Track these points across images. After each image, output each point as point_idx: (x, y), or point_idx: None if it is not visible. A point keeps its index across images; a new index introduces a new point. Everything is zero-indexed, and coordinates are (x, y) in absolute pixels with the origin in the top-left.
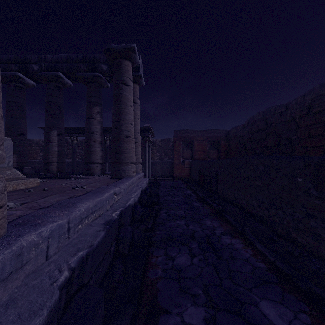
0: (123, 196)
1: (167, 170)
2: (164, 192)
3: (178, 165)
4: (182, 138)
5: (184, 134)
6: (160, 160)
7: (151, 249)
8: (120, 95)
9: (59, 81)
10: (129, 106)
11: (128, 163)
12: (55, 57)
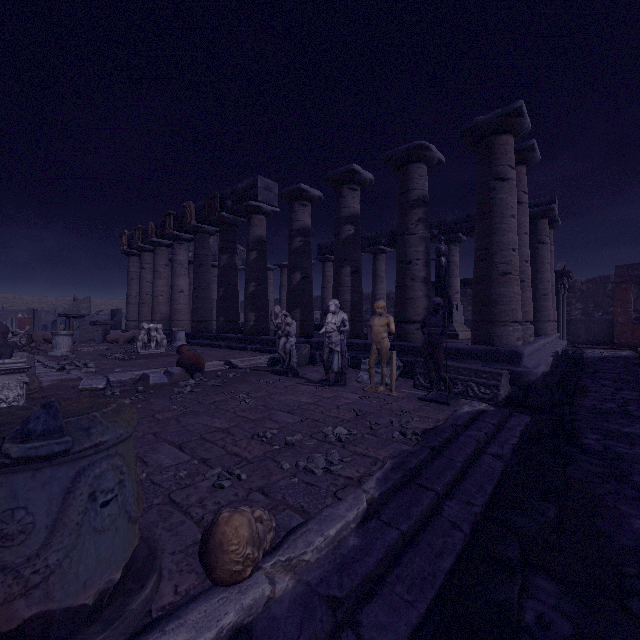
0: (549, 347)
1: (599, 333)
2: (592, 359)
3: (624, 326)
4: (634, 278)
5: (638, 271)
6: (583, 316)
7: (579, 378)
8: (536, 255)
9: (456, 241)
10: (546, 265)
11: (545, 321)
12: (454, 219)
